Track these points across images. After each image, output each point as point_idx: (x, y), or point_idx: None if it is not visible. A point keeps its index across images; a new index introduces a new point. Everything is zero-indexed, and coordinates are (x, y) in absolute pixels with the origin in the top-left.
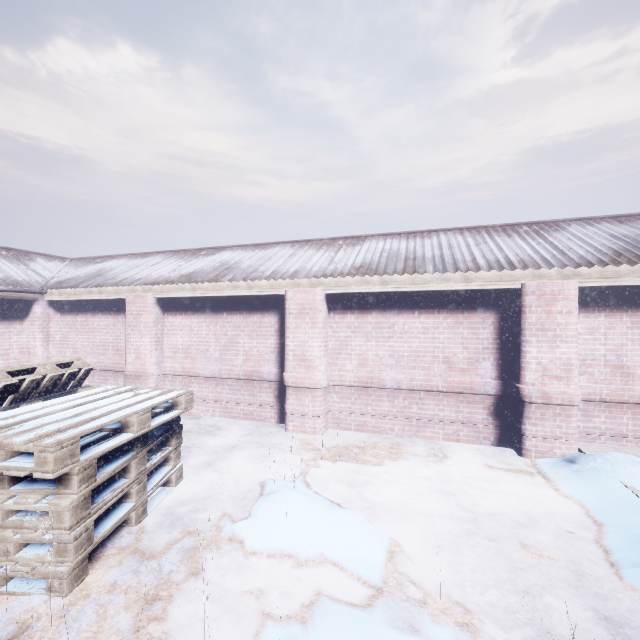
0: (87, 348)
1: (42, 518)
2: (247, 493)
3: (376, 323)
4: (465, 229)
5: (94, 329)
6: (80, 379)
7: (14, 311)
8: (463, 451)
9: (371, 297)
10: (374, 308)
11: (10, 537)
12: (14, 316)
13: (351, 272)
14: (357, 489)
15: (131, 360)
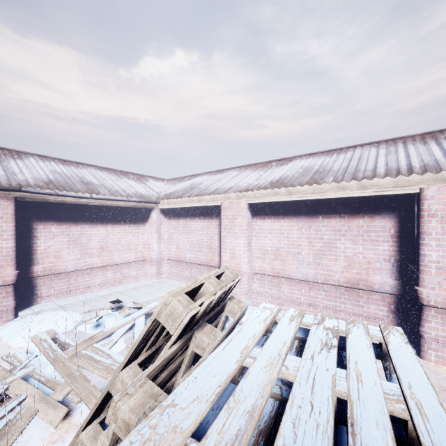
0: (186, 245)
1: None
2: None
3: None
4: None
5: (192, 231)
6: (229, 291)
7: (140, 217)
8: None
9: None
10: None
11: None
12: (140, 220)
13: None
14: None
15: (226, 259)
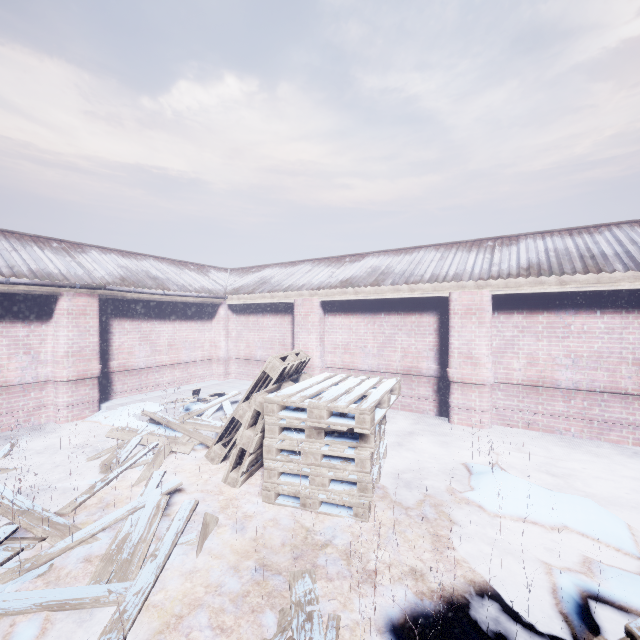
0: (257, 343)
1: (344, 463)
2: (453, 470)
3: (548, 323)
4: None
5: (263, 327)
6: (303, 366)
7: (207, 313)
8: None
9: (542, 297)
10: (545, 308)
11: (326, 474)
12: (207, 317)
13: (521, 273)
14: (556, 480)
15: None
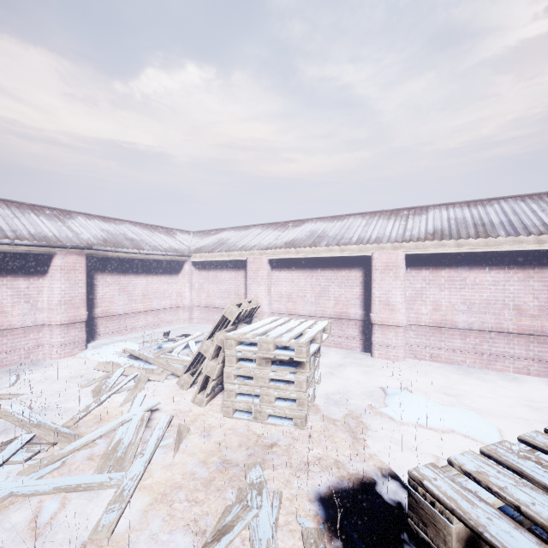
0: (216, 293)
1: (286, 385)
2: (372, 392)
3: (449, 277)
4: (525, 196)
5: (221, 280)
6: (255, 312)
7: (174, 268)
8: (536, 382)
9: (444, 256)
10: (447, 265)
11: (272, 393)
12: (174, 272)
13: (428, 237)
14: (451, 399)
15: None
